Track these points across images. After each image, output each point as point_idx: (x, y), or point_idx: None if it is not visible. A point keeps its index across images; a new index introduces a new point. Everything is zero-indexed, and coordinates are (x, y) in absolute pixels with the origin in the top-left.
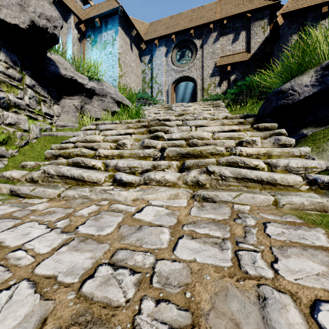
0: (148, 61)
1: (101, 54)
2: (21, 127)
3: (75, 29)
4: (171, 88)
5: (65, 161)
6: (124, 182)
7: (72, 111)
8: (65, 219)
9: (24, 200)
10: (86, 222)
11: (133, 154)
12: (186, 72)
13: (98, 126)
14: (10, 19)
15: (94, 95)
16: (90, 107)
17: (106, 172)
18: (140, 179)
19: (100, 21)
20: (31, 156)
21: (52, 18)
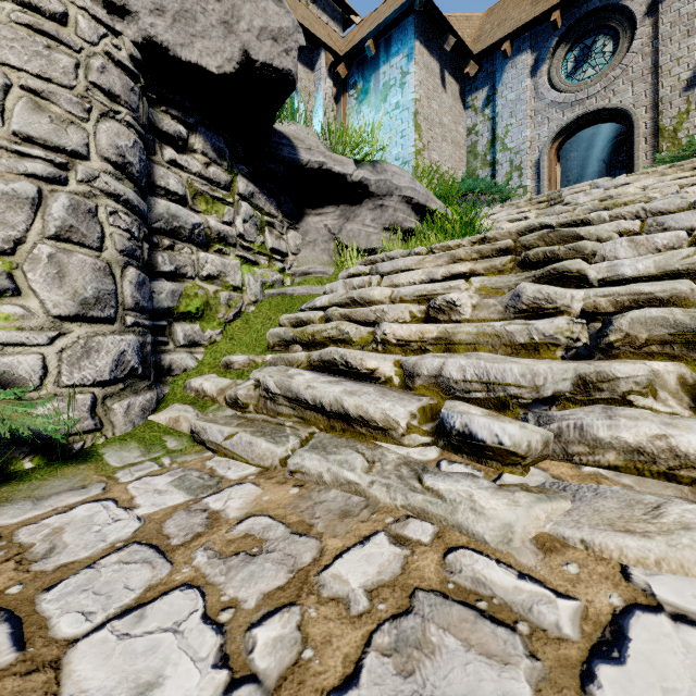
0: (484, 103)
1: (376, 114)
2: (229, 281)
3: (329, 78)
4: (548, 154)
5: (302, 356)
6: (478, 444)
7: (322, 240)
8: (284, 608)
9: (212, 462)
10: (361, 667)
11: (488, 336)
12: (596, 100)
13: (377, 264)
14: (207, 58)
15: (365, 199)
16: (358, 226)
17: (410, 397)
18: (546, 437)
19: (375, 44)
20: (244, 342)
21: (282, 33)
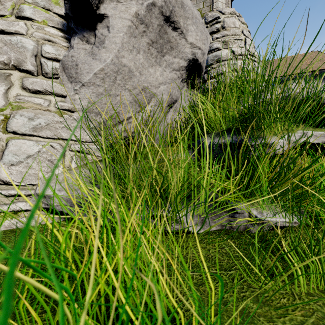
0: None
1: None
2: None
3: None
4: None
5: None
6: None
7: None
8: None
9: None
10: None
11: None
12: None
13: None
14: None
15: None
16: None
17: None
18: None
19: None
20: None
21: None
